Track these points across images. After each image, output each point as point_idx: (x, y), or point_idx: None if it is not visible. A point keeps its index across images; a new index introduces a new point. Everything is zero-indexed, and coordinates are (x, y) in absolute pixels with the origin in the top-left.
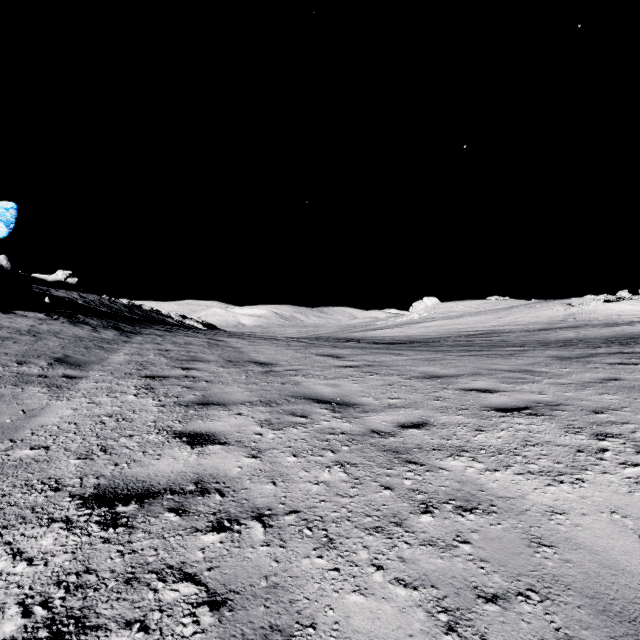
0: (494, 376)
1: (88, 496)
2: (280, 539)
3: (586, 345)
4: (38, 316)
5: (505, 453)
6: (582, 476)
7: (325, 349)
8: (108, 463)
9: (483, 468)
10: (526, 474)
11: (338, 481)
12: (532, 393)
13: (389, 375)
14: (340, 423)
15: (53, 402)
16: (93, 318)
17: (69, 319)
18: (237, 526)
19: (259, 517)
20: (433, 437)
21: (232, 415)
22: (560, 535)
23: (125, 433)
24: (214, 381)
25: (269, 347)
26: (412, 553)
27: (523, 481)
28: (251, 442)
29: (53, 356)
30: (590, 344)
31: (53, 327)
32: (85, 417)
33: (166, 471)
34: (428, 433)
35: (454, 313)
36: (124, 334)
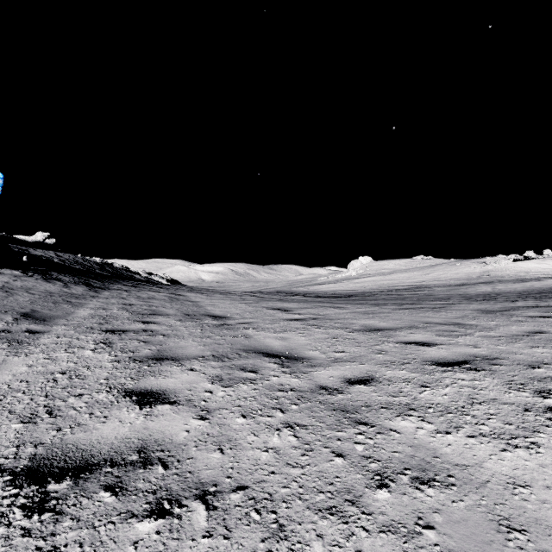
0: (429, 329)
1: (20, 470)
2: (224, 526)
3: (504, 299)
4: (14, 273)
5: (453, 412)
6: (536, 439)
7: (274, 303)
8: (51, 428)
9: (434, 430)
10: (478, 437)
11: (288, 447)
12: (467, 346)
13: (333, 328)
14: (289, 379)
15: (10, 358)
16: (66, 275)
17: (43, 276)
18: (178, 509)
19: (203, 496)
20: (380, 394)
21: (184, 371)
22: (528, 515)
23: (75, 392)
24: (171, 335)
25: (224, 301)
26: (372, 544)
27: (477, 445)
28: (201, 401)
29: (20, 311)
30: (508, 298)
31: (26, 283)
32: (38, 374)
33: (110, 437)
34: (375, 389)
35: (386, 270)
36: (93, 289)
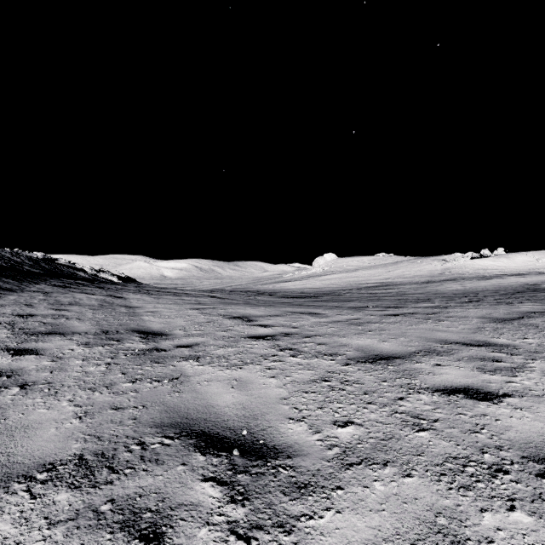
0: (457, 355)
1: None
2: None
3: (494, 300)
4: None
5: None
6: None
7: (235, 308)
8: None
9: None
10: None
11: None
12: None
13: (318, 355)
14: None
15: None
16: None
17: None
18: None
19: None
20: None
21: None
22: None
23: None
24: (38, 384)
25: (172, 306)
26: None
27: None
28: None
29: None
30: (496, 299)
31: None
32: None
33: None
34: None
35: (350, 267)
36: None
